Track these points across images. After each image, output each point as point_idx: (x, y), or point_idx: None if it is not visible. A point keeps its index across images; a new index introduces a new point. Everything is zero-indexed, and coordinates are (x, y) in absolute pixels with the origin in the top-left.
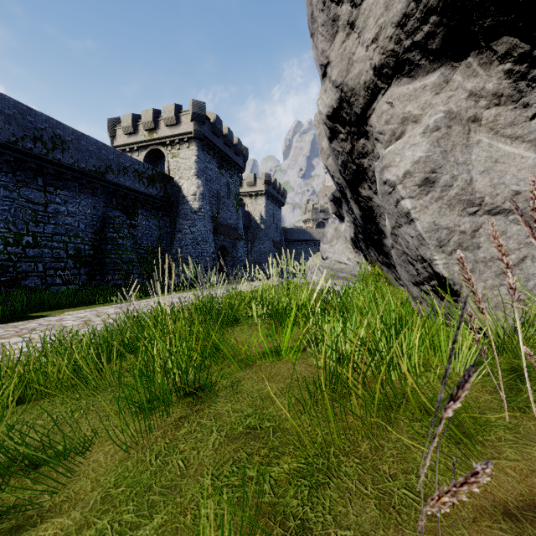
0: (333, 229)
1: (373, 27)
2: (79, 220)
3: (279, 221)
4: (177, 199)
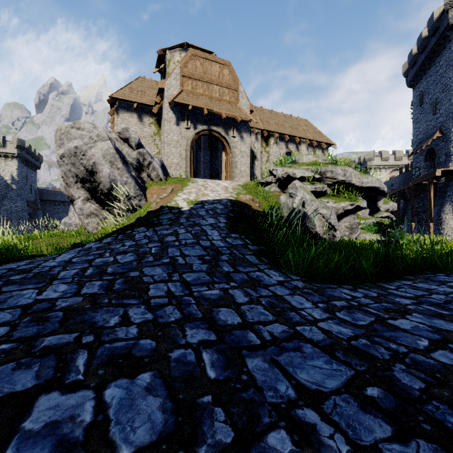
0: None
1: (71, 180)
2: None
3: (34, 183)
4: None
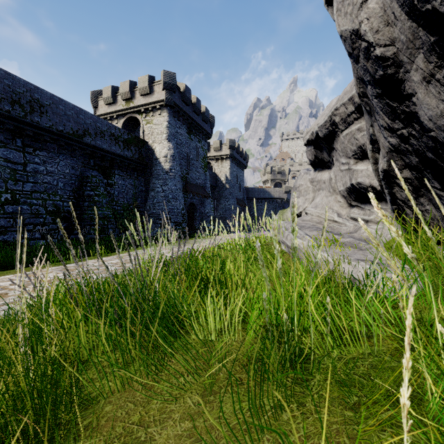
0: (308, 181)
1: None
2: (58, 179)
3: (242, 181)
4: (151, 161)
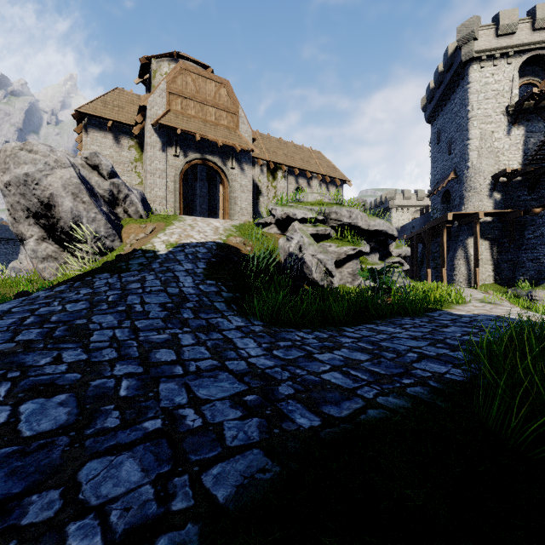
0: None
1: (21, 214)
2: None
3: None
4: None
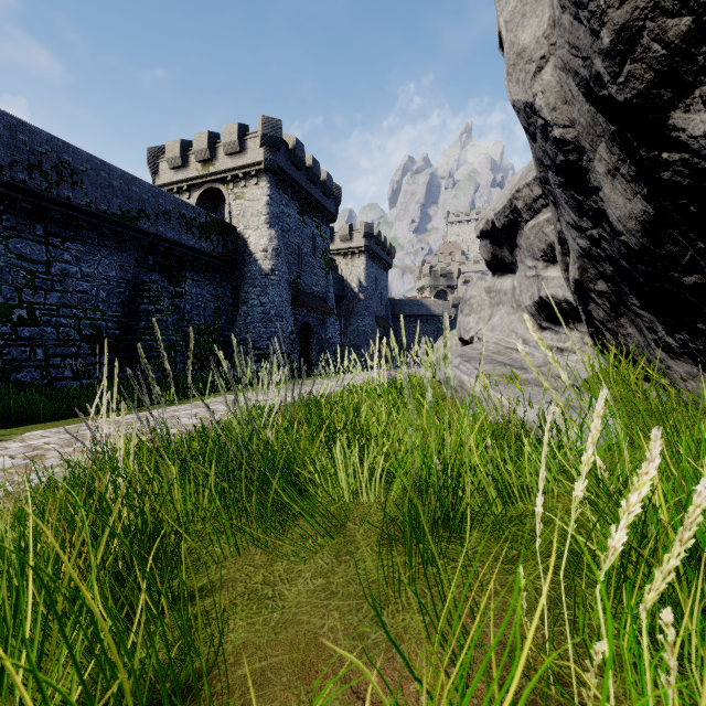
0: (483, 291)
1: None
2: (99, 286)
3: (384, 289)
4: (242, 258)
